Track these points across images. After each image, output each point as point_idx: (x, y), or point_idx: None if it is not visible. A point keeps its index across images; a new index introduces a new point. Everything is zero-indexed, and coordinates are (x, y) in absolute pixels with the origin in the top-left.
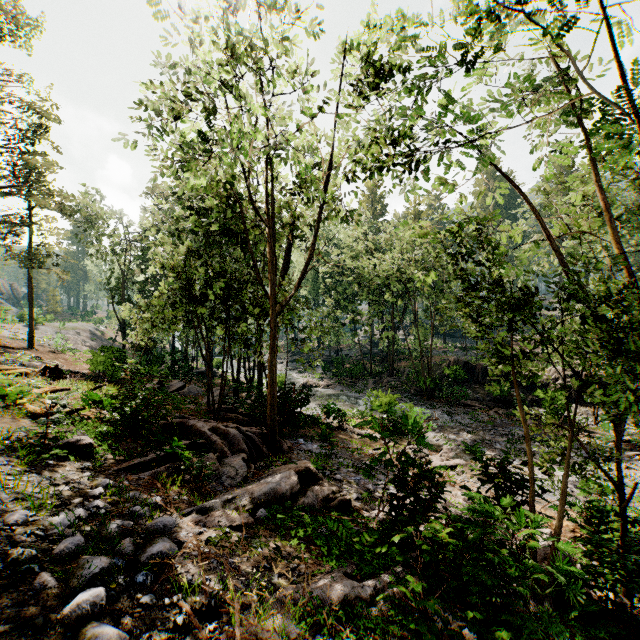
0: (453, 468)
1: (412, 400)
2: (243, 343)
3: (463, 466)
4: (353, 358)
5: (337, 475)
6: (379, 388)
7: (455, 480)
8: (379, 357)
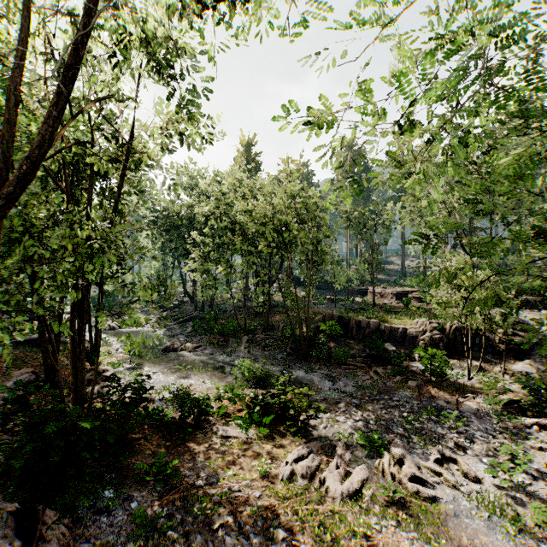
0: (359, 494)
1: (290, 366)
2: None
3: (368, 481)
4: (227, 312)
5: None
6: (253, 347)
7: (375, 542)
8: (254, 311)
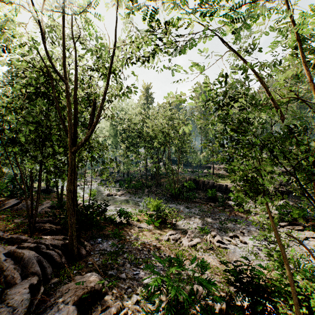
0: (195, 246)
1: (169, 201)
2: (54, 174)
3: (200, 243)
4: (136, 178)
5: (122, 274)
6: (150, 194)
7: (198, 257)
8: (150, 177)
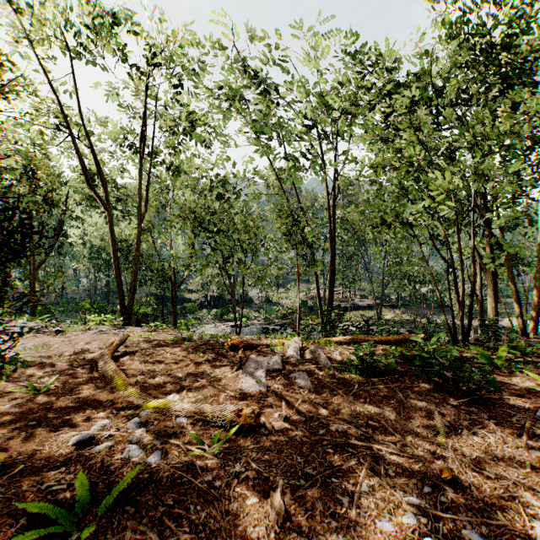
0: None
1: None
2: None
3: None
4: (78, 299)
5: None
6: None
7: None
8: (101, 297)
